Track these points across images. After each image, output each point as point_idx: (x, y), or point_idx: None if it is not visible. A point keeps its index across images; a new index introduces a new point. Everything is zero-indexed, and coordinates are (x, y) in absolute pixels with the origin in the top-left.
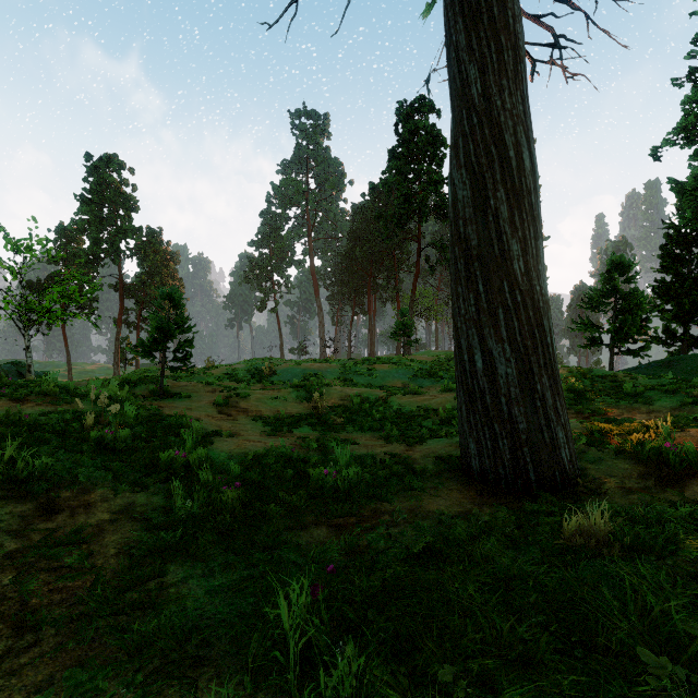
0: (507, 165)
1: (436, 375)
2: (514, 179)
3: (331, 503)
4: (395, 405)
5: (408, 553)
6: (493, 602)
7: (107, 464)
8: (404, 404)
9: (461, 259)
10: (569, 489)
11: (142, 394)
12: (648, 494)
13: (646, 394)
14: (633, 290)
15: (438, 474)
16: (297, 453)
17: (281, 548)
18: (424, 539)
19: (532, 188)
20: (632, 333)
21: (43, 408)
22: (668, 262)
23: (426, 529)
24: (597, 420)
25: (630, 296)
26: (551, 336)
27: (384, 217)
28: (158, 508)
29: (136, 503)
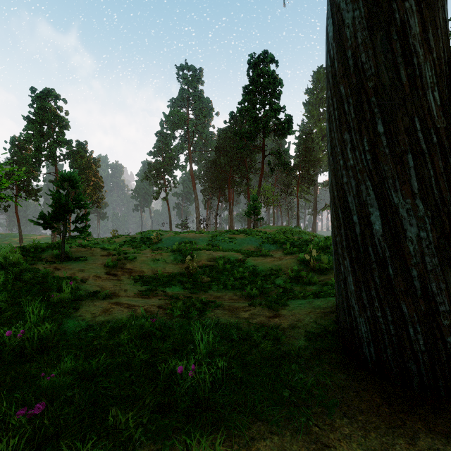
0: None
1: (279, 242)
2: None
3: (181, 435)
4: (251, 265)
5: None
6: None
7: None
8: (257, 264)
9: (350, 97)
10: None
11: (47, 257)
12: None
13: None
14: None
15: (317, 357)
16: (158, 323)
17: None
18: None
19: (445, 0)
20: None
21: None
22: None
23: None
24: None
25: None
26: None
27: (240, 134)
28: None
29: None
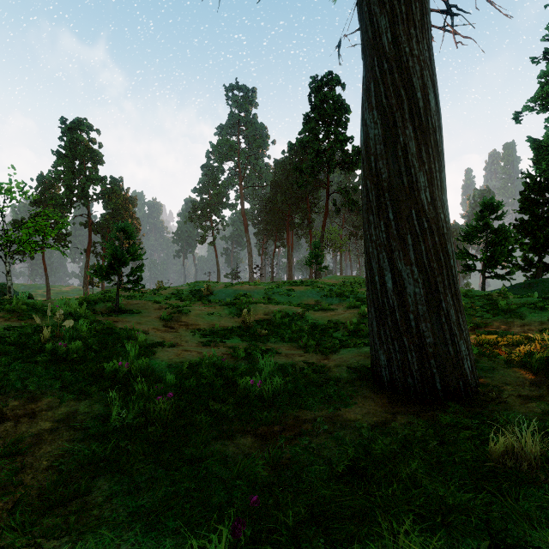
0: (415, 105)
1: (343, 295)
2: (421, 118)
3: (256, 411)
4: (310, 319)
5: (333, 473)
6: (435, 546)
7: (57, 373)
8: (317, 318)
9: (373, 190)
10: (471, 396)
11: (101, 310)
12: (546, 403)
13: (517, 310)
14: (500, 226)
15: (352, 382)
16: (227, 362)
17: (208, 461)
18: (348, 456)
19: (437, 126)
20: (500, 260)
21: (9, 323)
22: (526, 204)
23: (348, 443)
24: (480, 332)
25: (499, 231)
26: (453, 259)
27: (300, 169)
28: (98, 416)
29: (79, 411)
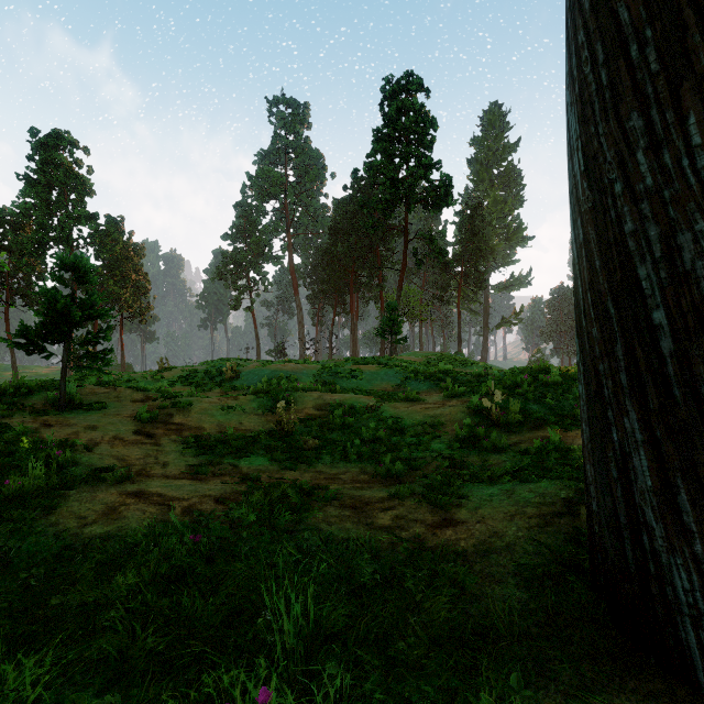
0: None
1: (434, 377)
2: None
3: None
4: (388, 416)
5: None
6: None
7: None
8: (400, 414)
9: (646, 23)
10: None
11: (36, 404)
12: None
13: None
14: None
15: (556, 636)
16: (205, 545)
17: None
18: None
19: None
20: None
21: None
22: None
23: None
24: None
25: None
26: None
27: (368, 205)
28: None
29: None
